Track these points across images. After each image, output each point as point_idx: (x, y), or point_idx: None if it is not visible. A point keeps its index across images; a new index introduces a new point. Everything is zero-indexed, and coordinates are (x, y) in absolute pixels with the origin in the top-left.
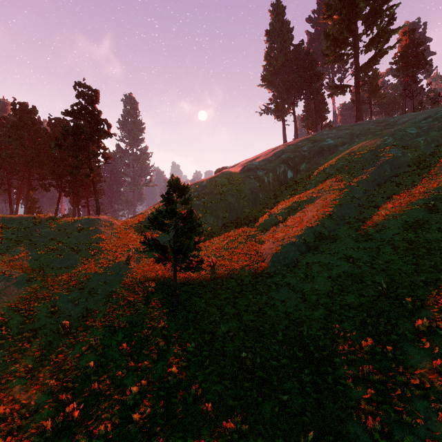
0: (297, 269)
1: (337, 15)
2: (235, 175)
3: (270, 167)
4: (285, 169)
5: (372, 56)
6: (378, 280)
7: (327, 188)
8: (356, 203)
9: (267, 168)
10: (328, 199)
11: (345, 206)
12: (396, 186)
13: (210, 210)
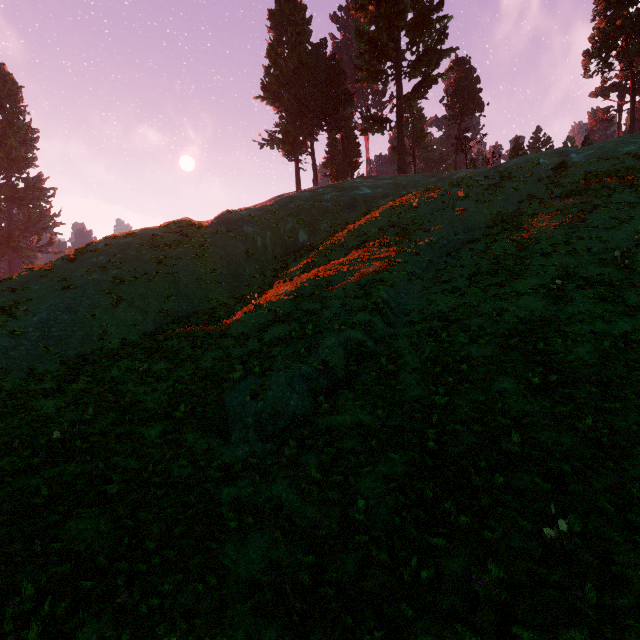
0: (304, 450)
1: (374, 6)
2: (199, 229)
3: (268, 221)
4: (295, 226)
5: (420, 81)
6: (516, 481)
7: (366, 257)
8: (417, 284)
9: (263, 221)
10: (369, 275)
11: (401, 290)
12: (480, 257)
13: (128, 295)
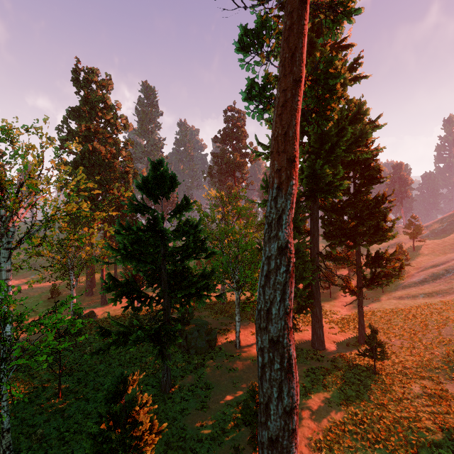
0: None
1: None
2: None
3: None
4: None
5: None
6: None
7: None
8: None
9: None
10: None
11: None
12: None
13: None
